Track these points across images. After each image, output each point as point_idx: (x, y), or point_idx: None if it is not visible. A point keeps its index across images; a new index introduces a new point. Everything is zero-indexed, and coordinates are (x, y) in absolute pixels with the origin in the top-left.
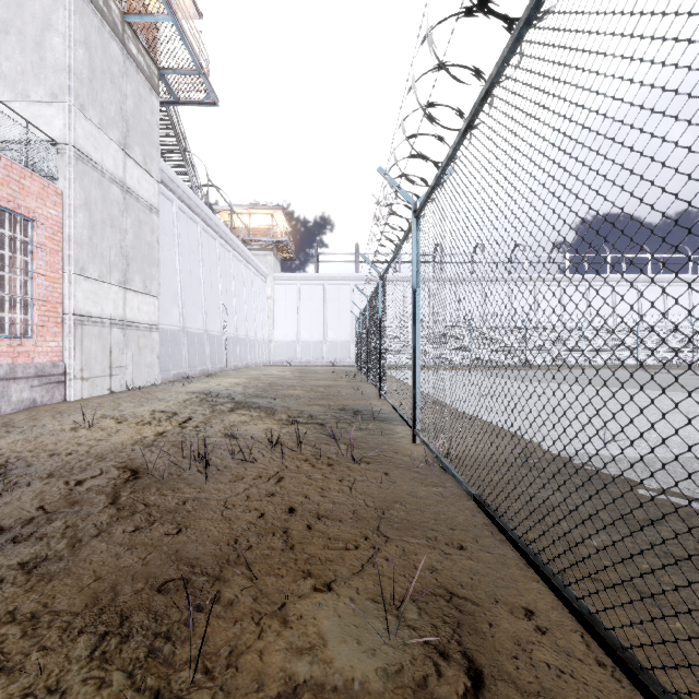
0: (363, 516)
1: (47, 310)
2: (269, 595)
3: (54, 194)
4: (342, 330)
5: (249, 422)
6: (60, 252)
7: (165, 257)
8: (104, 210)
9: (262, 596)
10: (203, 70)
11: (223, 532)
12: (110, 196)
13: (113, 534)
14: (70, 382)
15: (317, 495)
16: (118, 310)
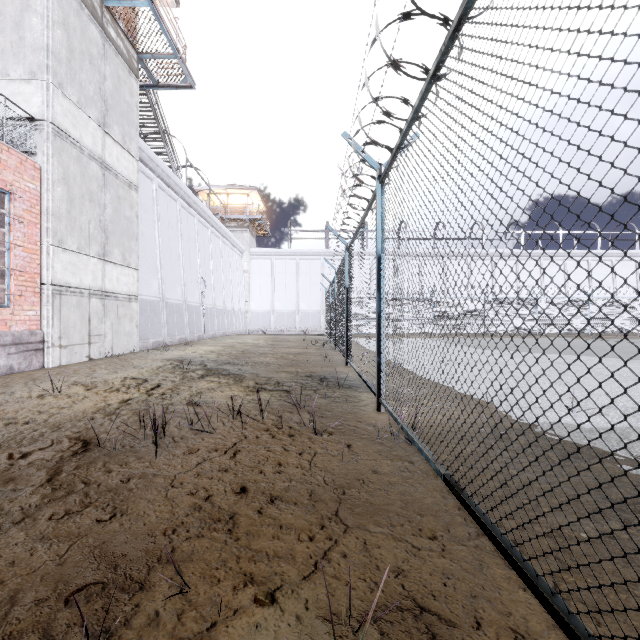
0: (321, 497)
1: (25, 280)
2: (198, 609)
3: (31, 169)
4: (313, 301)
5: (216, 389)
6: (38, 225)
7: (145, 231)
8: (83, 185)
9: (190, 611)
10: (180, 54)
11: (162, 518)
12: (89, 171)
13: (37, 521)
14: (48, 350)
15: (273, 471)
16: (97, 281)
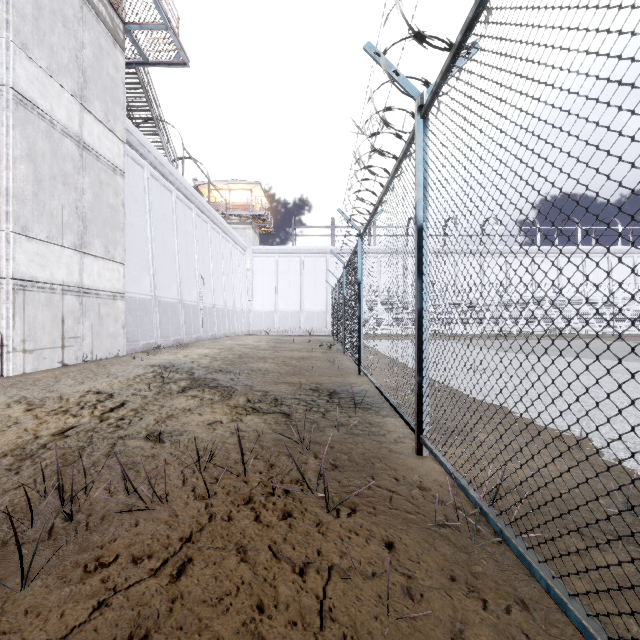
0: None
1: None
2: None
3: None
4: (318, 301)
5: (194, 410)
6: None
7: (134, 223)
8: (54, 164)
9: None
10: (171, 24)
11: None
12: (63, 150)
13: None
14: (8, 355)
15: None
16: (73, 276)
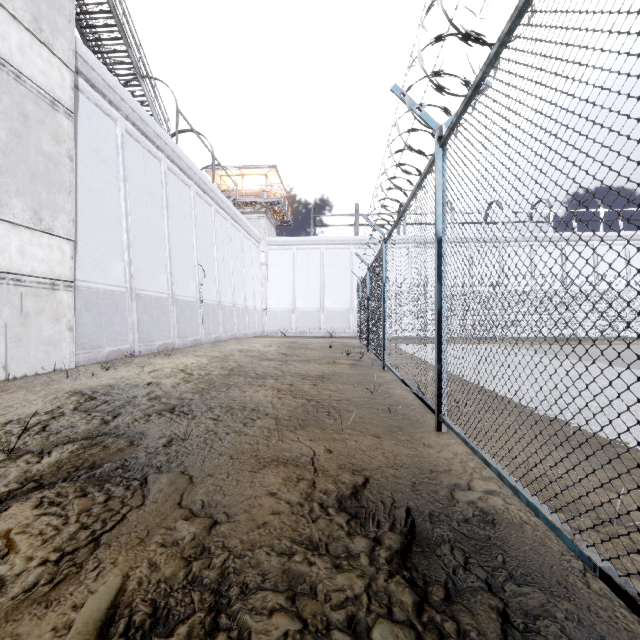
0: None
1: None
2: None
3: None
4: (340, 298)
5: None
6: None
7: (99, 190)
8: None
9: None
10: None
11: None
12: None
13: None
14: None
15: None
16: None
